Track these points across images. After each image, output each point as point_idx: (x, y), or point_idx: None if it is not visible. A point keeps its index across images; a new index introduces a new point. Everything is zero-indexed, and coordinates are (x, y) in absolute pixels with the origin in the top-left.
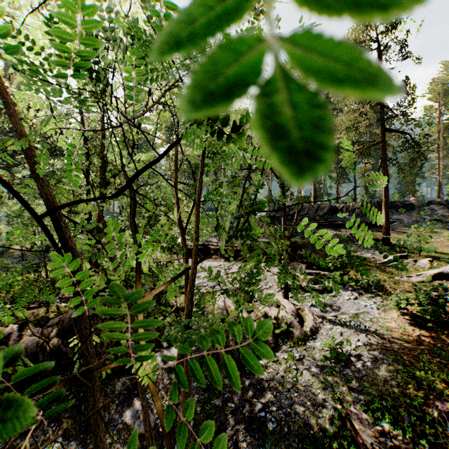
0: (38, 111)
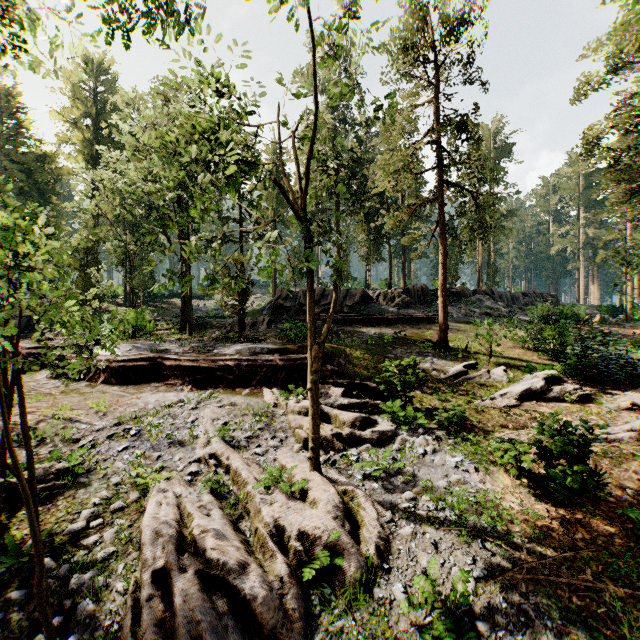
0: None
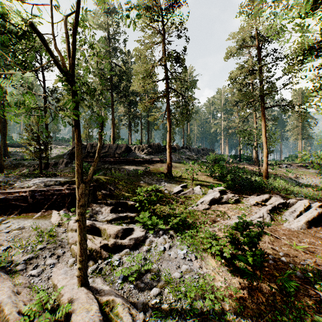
0: None
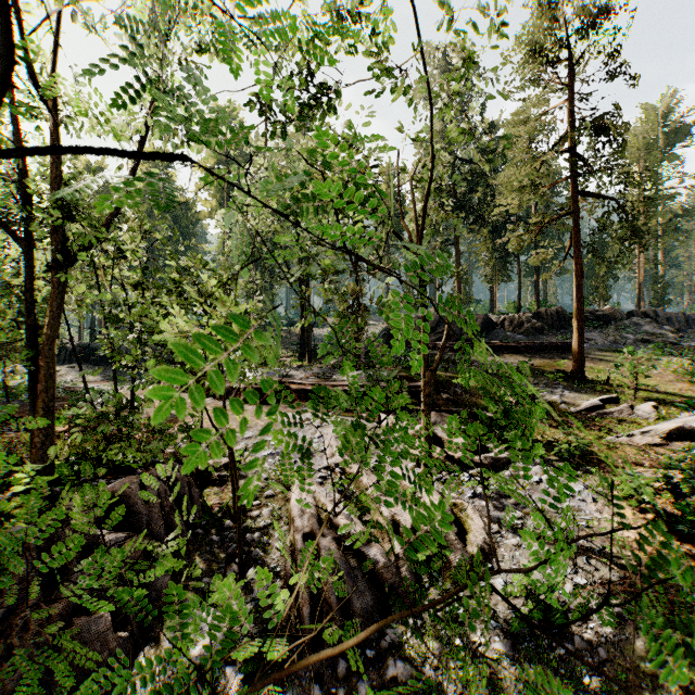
0: None
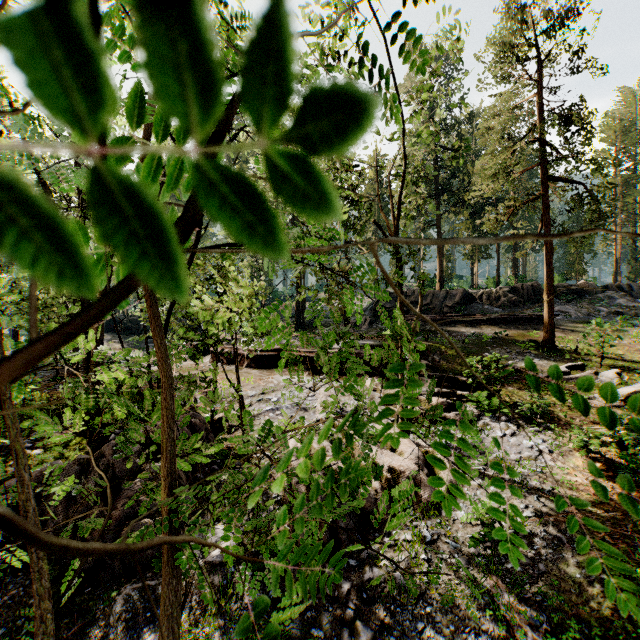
0: (2, 132)
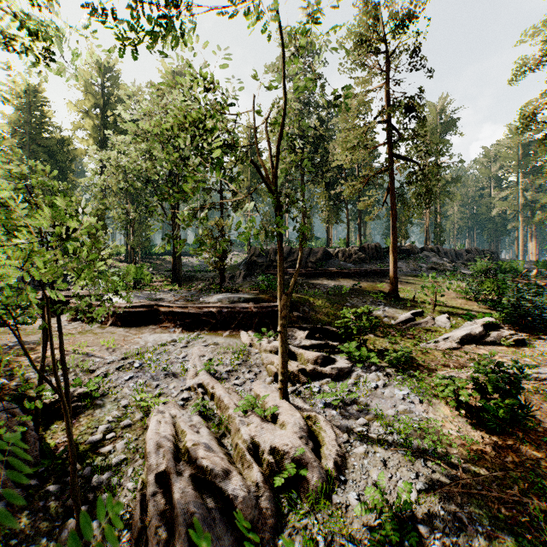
0: None
